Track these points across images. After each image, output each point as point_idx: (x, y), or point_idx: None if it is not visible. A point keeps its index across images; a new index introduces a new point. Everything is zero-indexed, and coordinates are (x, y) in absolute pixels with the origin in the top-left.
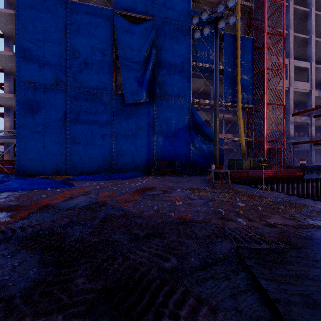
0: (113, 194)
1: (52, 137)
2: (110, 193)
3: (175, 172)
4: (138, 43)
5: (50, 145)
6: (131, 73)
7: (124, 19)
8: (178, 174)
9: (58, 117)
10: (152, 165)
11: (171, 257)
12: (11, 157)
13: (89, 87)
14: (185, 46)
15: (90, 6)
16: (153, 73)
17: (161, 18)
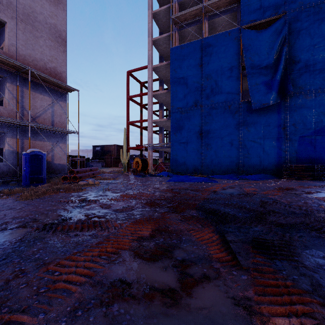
0: (255, 190)
1: (192, 146)
2: (252, 188)
3: (316, 177)
4: (267, 48)
5: (191, 152)
6: (258, 80)
7: (251, 31)
8: (321, 178)
9: (196, 130)
10: (283, 168)
11: None
12: (162, 160)
13: (219, 101)
14: None
15: (219, 34)
16: (285, 72)
17: (296, 9)
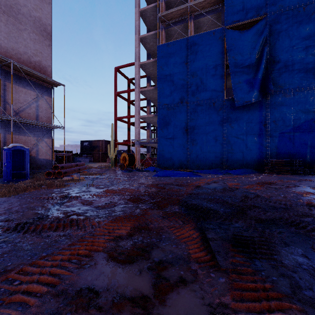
0: (237, 184)
1: (178, 141)
2: (234, 183)
3: (295, 171)
4: (249, 47)
5: (177, 147)
6: (241, 78)
7: (234, 31)
8: (299, 173)
9: (182, 126)
10: (264, 162)
11: (306, 217)
12: (150, 155)
13: (204, 99)
14: (310, 28)
15: (204, 33)
16: (266, 71)
17: (276, 11)
